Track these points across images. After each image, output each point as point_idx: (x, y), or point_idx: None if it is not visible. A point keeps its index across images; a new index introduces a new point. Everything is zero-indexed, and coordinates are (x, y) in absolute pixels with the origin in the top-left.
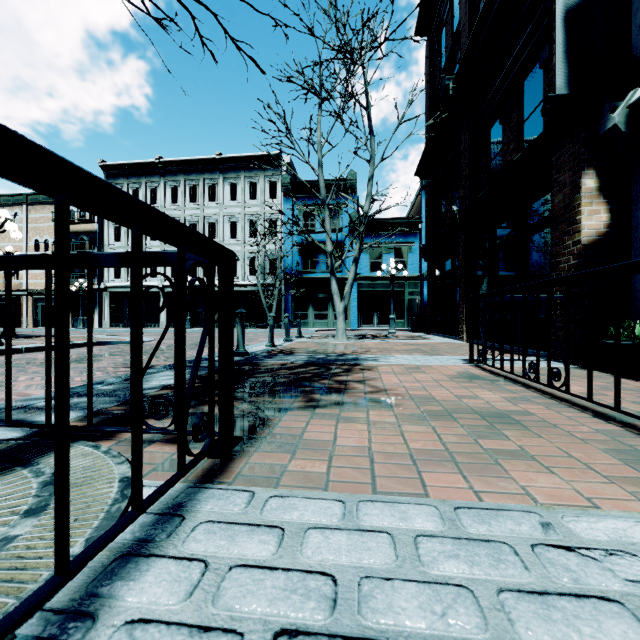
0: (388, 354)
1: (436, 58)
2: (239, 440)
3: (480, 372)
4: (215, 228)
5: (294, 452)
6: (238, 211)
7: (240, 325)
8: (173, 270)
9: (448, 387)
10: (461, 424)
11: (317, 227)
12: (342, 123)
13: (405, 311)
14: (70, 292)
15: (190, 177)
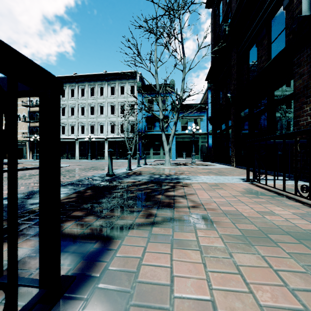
0: (195, 175)
1: (217, 18)
2: (69, 284)
3: (257, 188)
4: (103, 109)
5: (126, 305)
6: (115, 100)
7: (110, 158)
8: (82, 130)
9: (244, 201)
10: (281, 248)
11: (154, 108)
12: (168, 49)
13: (199, 151)
14: (31, 141)
15: (91, 83)
